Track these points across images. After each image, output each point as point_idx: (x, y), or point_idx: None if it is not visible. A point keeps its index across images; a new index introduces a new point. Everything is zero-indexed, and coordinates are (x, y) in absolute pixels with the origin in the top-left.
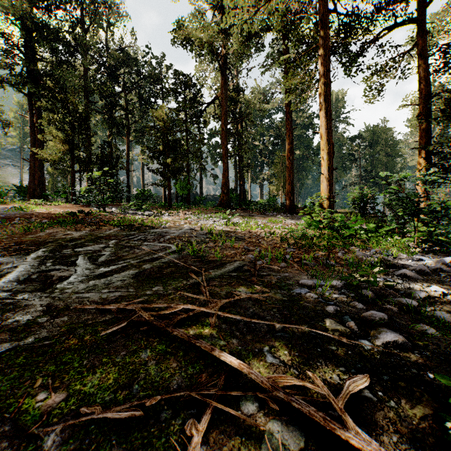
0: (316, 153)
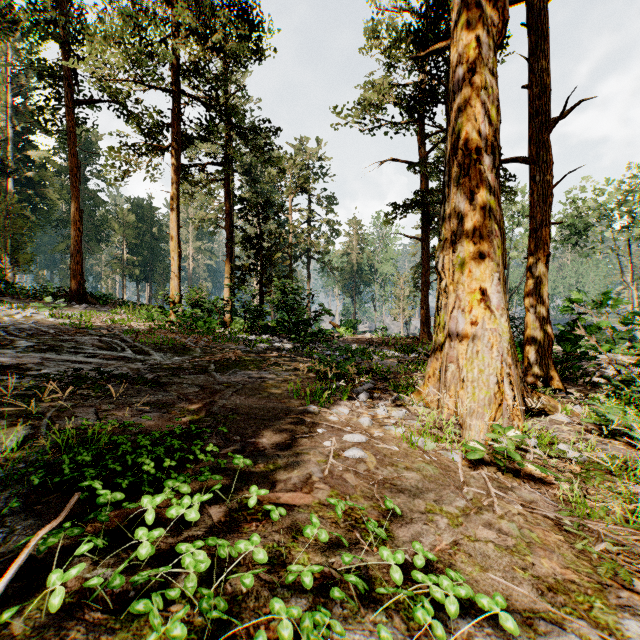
0: (53, 206)
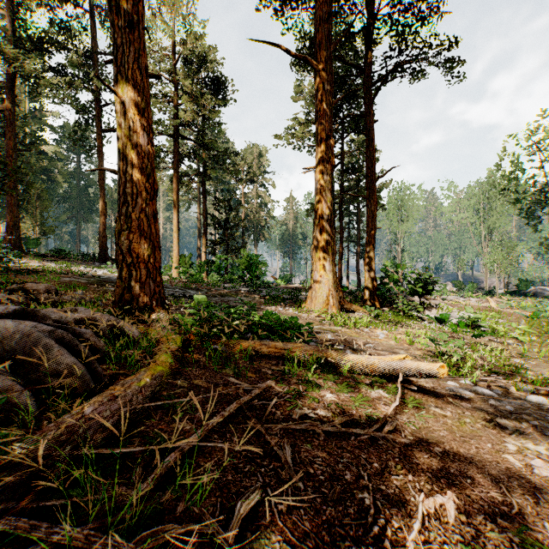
0: (57, 186)
